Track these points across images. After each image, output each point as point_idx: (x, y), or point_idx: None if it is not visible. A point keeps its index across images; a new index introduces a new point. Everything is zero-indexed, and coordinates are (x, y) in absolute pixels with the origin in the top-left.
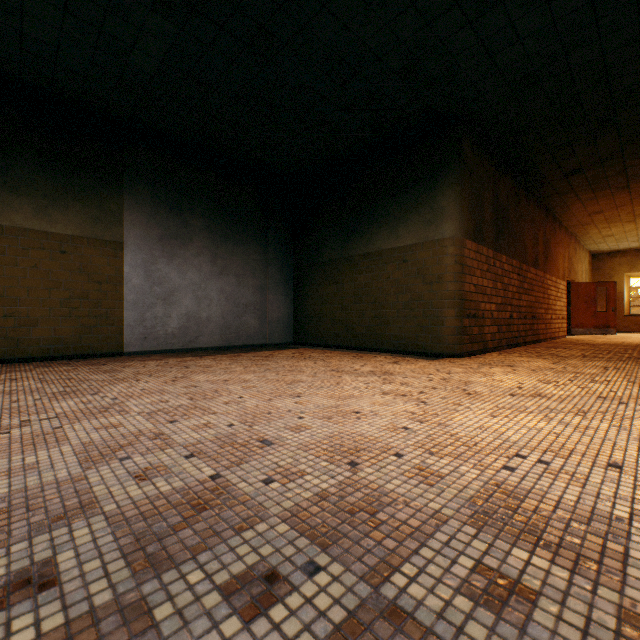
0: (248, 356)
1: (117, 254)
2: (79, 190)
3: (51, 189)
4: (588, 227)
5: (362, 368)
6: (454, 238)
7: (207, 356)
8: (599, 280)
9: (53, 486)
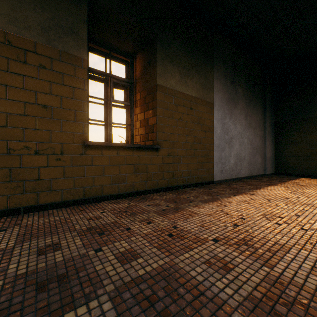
0: (314, 186)
1: (211, 111)
2: (197, 64)
3: (186, 62)
4: None
5: None
6: None
7: (279, 185)
8: None
9: None
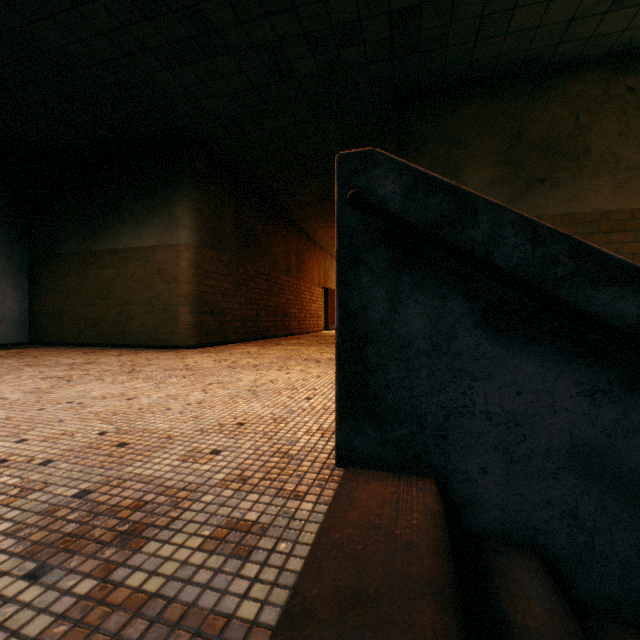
0: None
1: None
2: None
3: None
4: None
5: (69, 361)
6: (189, 245)
7: None
8: None
9: None
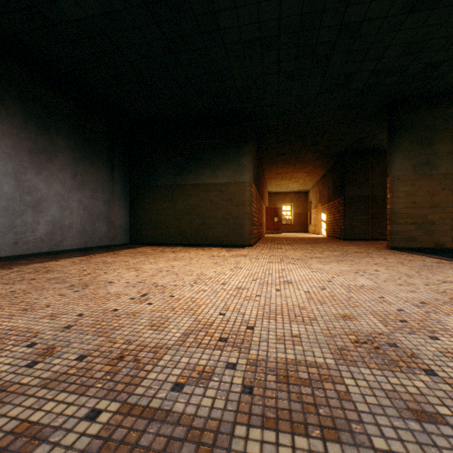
0: (126, 253)
1: None
2: None
3: None
4: (273, 180)
5: (224, 254)
6: (250, 182)
7: (90, 255)
8: (271, 206)
9: (266, 306)
